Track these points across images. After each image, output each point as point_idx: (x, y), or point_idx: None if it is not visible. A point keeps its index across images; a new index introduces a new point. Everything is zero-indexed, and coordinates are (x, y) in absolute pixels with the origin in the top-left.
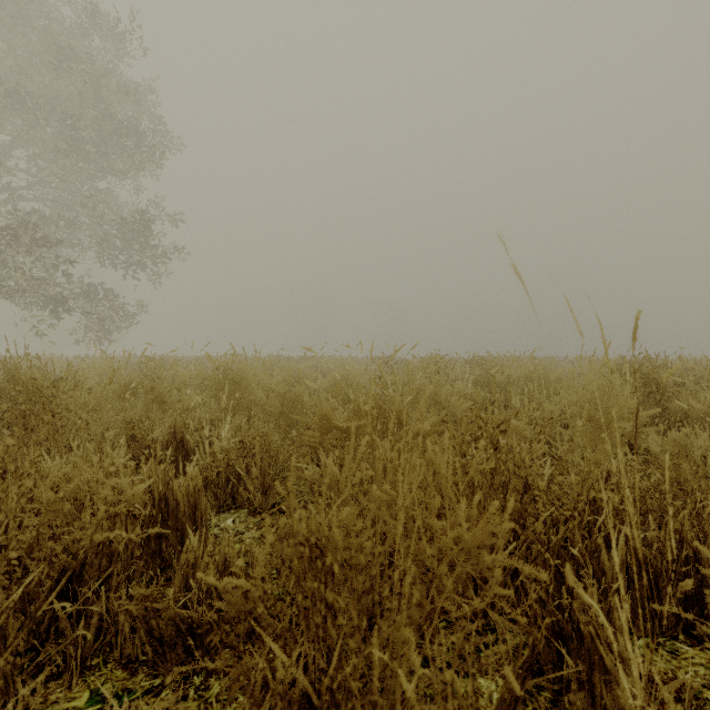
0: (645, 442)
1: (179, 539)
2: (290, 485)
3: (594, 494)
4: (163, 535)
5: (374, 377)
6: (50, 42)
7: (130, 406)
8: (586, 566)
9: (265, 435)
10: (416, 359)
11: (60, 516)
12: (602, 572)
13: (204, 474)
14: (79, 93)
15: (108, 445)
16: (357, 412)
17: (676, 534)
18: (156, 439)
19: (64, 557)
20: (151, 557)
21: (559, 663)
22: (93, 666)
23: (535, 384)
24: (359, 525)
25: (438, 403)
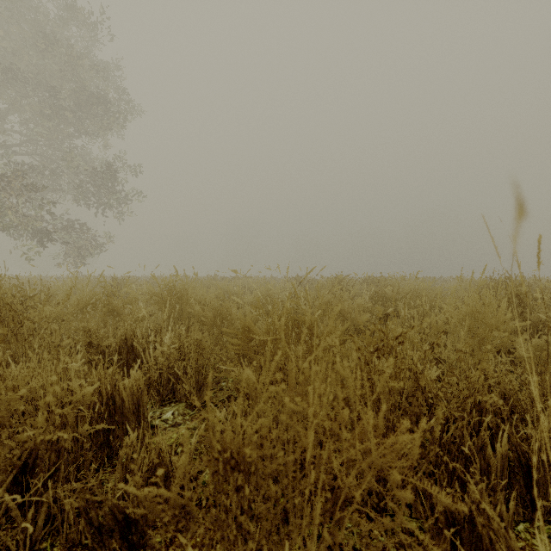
0: (510, 346)
1: (124, 431)
2: (207, 399)
3: (480, 397)
4: (111, 428)
5: (289, 295)
6: (37, 31)
7: (90, 317)
8: (473, 460)
9: (200, 342)
10: (323, 279)
11: (15, 416)
12: (488, 466)
13: (148, 375)
14: (59, 71)
15: (61, 353)
16: (275, 324)
17: (549, 431)
18: (110, 345)
19: (18, 452)
20: (100, 447)
21: (453, 550)
22: (41, 549)
23: (423, 300)
24: (273, 434)
25: (342, 314)
